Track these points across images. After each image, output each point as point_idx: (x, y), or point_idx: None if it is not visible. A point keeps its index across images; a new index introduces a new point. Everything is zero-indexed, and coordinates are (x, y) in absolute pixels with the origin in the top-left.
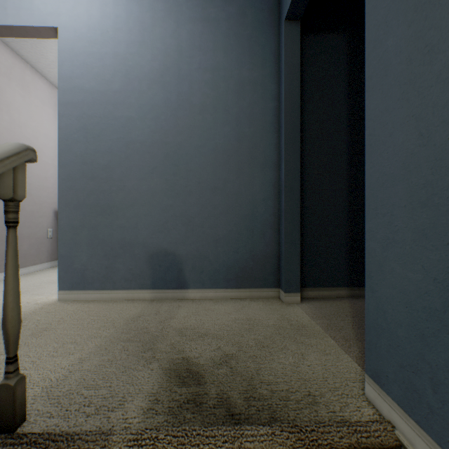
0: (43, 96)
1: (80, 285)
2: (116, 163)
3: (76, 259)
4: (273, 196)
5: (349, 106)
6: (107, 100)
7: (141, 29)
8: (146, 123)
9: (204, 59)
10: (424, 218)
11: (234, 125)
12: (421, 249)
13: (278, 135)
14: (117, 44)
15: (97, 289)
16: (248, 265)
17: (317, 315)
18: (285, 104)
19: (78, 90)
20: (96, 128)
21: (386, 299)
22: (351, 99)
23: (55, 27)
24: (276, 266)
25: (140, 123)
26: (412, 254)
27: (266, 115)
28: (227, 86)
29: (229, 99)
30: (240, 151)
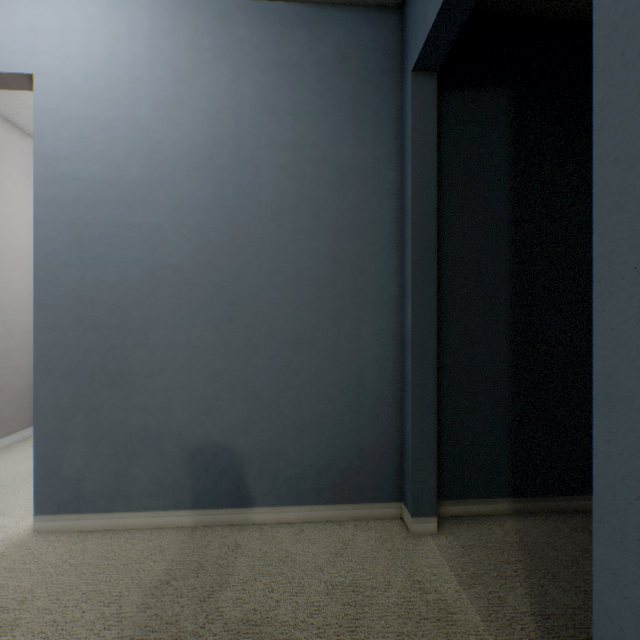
0: (27, 164)
1: (72, 505)
2: (134, 300)
3: (66, 462)
4: (393, 353)
5: (512, 207)
6: (118, 197)
7: (175, 78)
8: (184, 235)
9: (280, 129)
10: None
11: (329, 237)
12: None
13: (401, 254)
14: (135, 103)
15: (102, 511)
16: (352, 466)
17: (468, 571)
18: (413, 208)
19: (69, 180)
20: (99, 243)
21: None
22: (515, 195)
23: (30, 74)
24: (397, 466)
25: (174, 234)
26: None
27: (381, 221)
28: (318, 174)
29: (320, 196)
30: (338, 279)
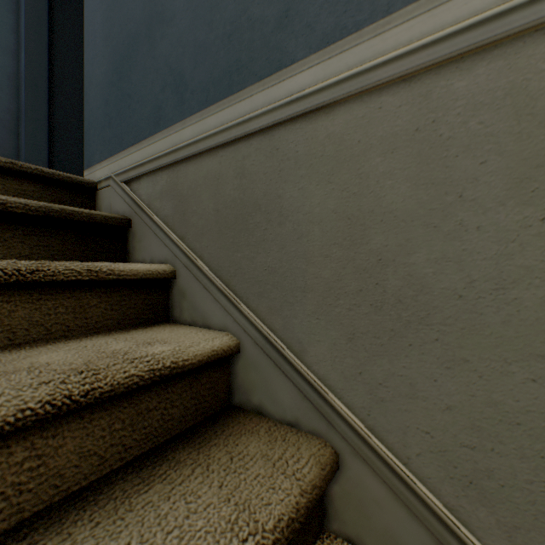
0: None
1: None
2: None
3: None
4: (10, 90)
5: None
6: None
7: None
8: None
9: None
10: (107, 29)
11: None
12: (107, 49)
13: (18, 19)
14: None
15: None
16: None
17: None
18: None
19: None
20: None
21: (94, 100)
22: None
23: None
24: None
25: None
26: (104, 55)
27: None
28: None
29: None
30: None
